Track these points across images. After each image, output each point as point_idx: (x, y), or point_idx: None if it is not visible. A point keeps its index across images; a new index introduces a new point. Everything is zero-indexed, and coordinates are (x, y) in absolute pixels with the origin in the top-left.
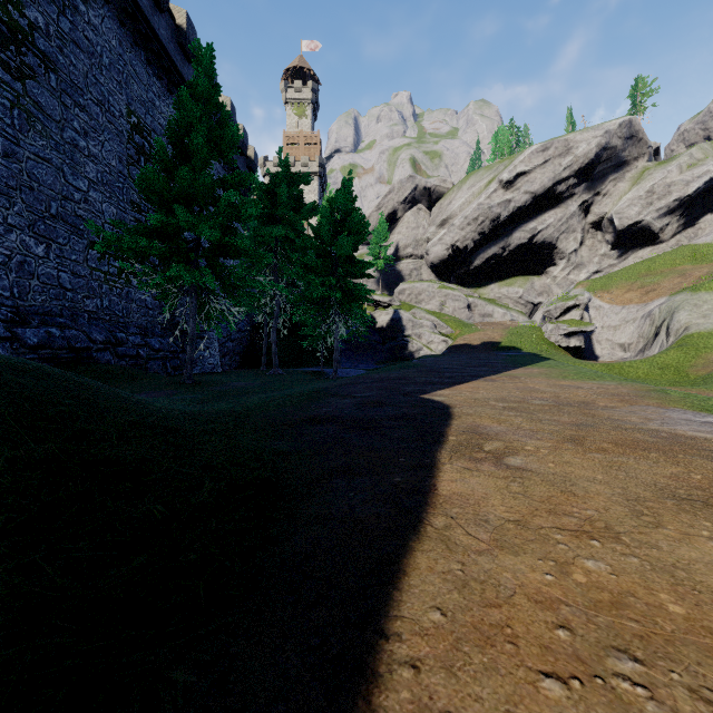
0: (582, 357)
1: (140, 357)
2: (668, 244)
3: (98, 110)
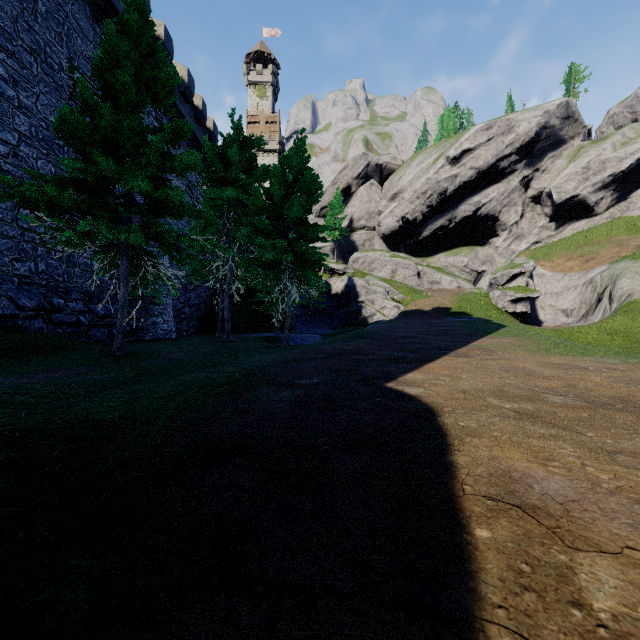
0: (526, 322)
1: (81, 324)
2: (603, 217)
3: (32, 60)
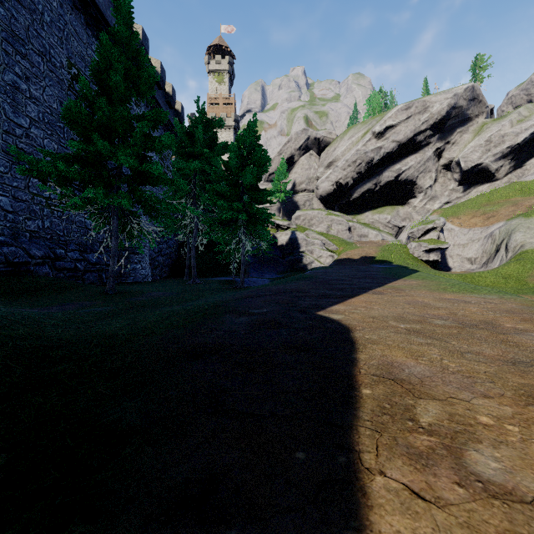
0: (438, 268)
1: (78, 269)
2: (502, 181)
3: (39, 60)
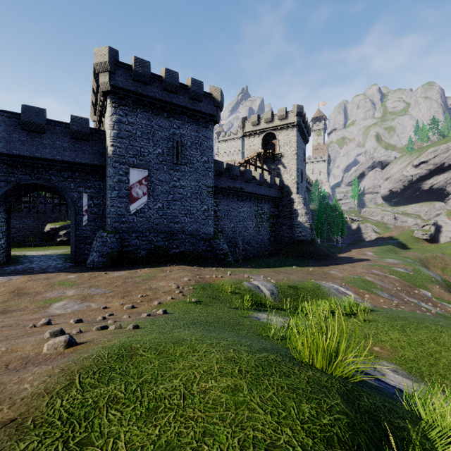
0: (433, 241)
1: None
2: None
3: None
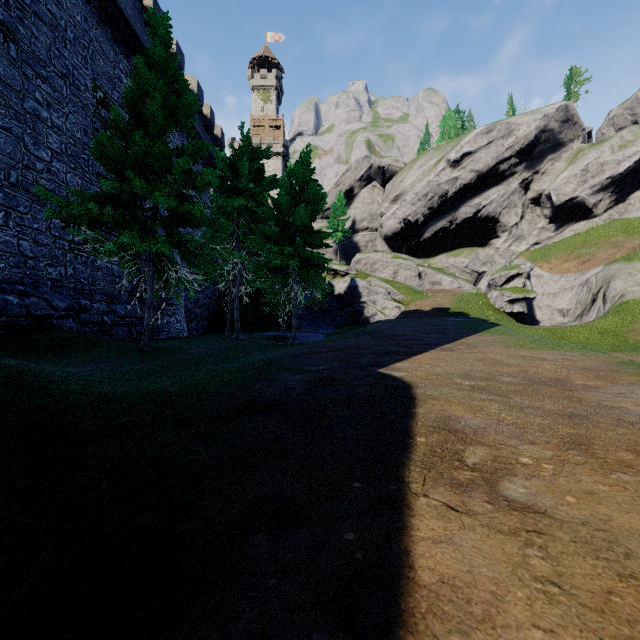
0: (524, 321)
1: (105, 323)
2: (601, 218)
3: (62, 83)
